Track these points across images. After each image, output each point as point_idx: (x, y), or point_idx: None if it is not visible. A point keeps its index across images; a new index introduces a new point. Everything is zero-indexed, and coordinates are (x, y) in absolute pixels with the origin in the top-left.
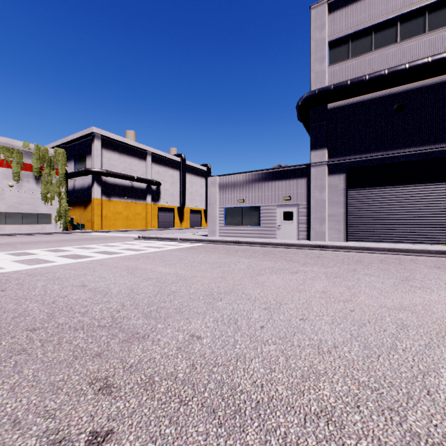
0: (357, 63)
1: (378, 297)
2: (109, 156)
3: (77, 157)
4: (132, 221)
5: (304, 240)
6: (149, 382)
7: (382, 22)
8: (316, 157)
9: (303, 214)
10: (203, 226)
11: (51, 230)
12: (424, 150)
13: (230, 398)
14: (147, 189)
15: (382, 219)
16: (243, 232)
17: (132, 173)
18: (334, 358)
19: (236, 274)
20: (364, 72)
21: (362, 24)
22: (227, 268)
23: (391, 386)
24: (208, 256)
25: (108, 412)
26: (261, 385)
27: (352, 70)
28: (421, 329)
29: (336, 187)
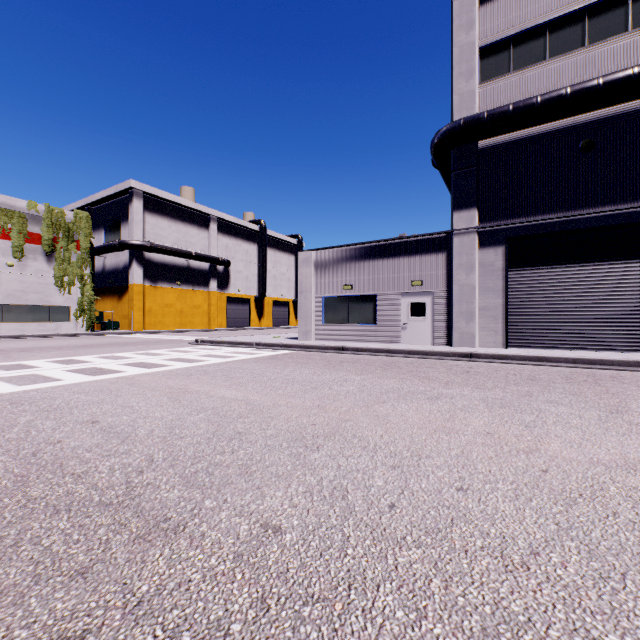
0: (523, 78)
1: (582, 445)
2: (155, 222)
3: (108, 224)
4: (189, 317)
5: (442, 346)
6: None
7: (562, 17)
8: (461, 220)
9: (441, 307)
10: (292, 325)
11: (69, 330)
12: (626, 209)
13: None
14: (210, 270)
15: (562, 315)
16: (351, 333)
17: (188, 248)
18: (538, 582)
19: (342, 401)
20: (534, 92)
21: (530, 20)
22: (327, 391)
23: None
24: (298, 371)
25: None
26: None
27: (515, 89)
28: None
29: (491, 266)
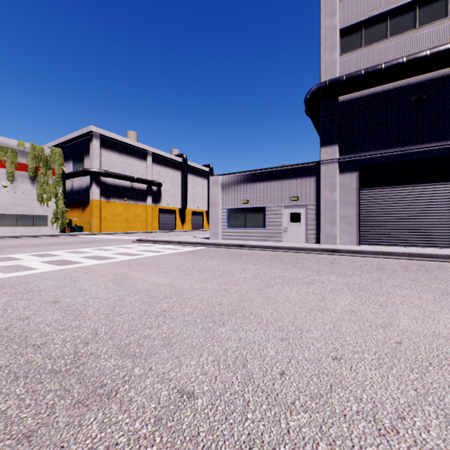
0: (371, 51)
1: (425, 320)
2: (108, 156)
3: (75, 157)
4: (132, 223)
5: (313, 244)
6: None
7: (399, 7)
8: (326, 154)
9: (312, 216)
10: (206, 228)
11: (47, 232)
12: (446, 145)
13: None
14: (147, 190)
15: (399, 221)
16: (247, 235)
17: (131, 174)
18: (407, 446)
19: (241, 285)
20: (379, 61)
21: (376, 10)
22: (231, 277)
23: None
24: (209, 262)
25: None
26: None
27: (365, 59)
28: None
29: (348, 187)
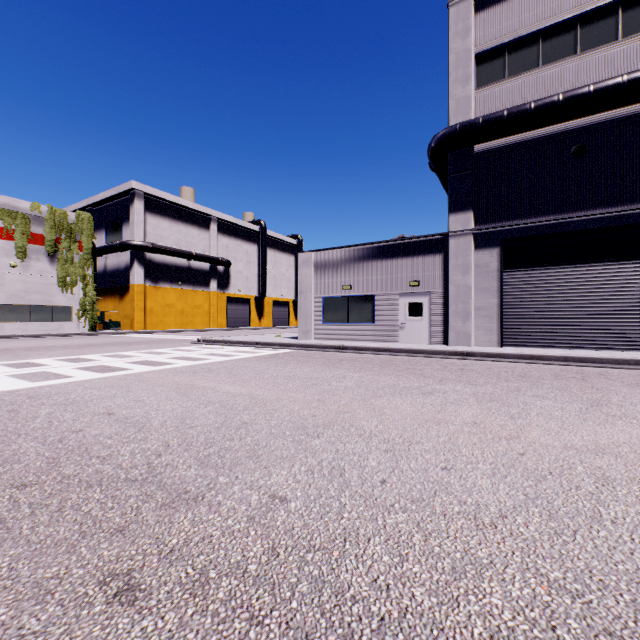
0: (518, 84)
1: (560, 433)
2: (156, 223)
3: (110, 224)
4: (189, 317)
5: (439, 345)
6: (199, 581)
7: (555, 25)
8: (457, 223)
9: (438, 307)
10: (292, 325)
11: (71, 330)
12: (617, 212)
13: (334, 611)
14: (211, 271)
15: (555, 314)
16: (350, 333)
17: (188, 248)
18: (502, 536)
19: (341, 395)
20: (528, 98)
21: (524, 28)
22: (327, 387)
23: (603, 588)
24: (299, 369)
25: (126, 639)
26: (386, 587)
27: (509, 95)
28: (635, 486)
29: (487, 267)
